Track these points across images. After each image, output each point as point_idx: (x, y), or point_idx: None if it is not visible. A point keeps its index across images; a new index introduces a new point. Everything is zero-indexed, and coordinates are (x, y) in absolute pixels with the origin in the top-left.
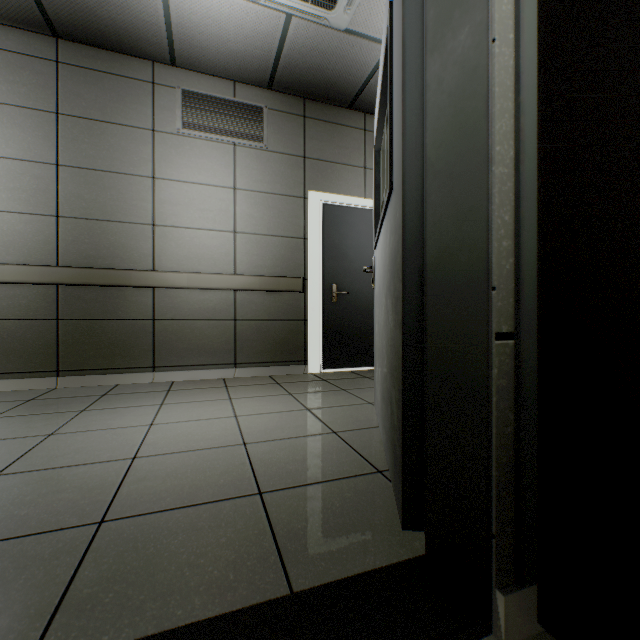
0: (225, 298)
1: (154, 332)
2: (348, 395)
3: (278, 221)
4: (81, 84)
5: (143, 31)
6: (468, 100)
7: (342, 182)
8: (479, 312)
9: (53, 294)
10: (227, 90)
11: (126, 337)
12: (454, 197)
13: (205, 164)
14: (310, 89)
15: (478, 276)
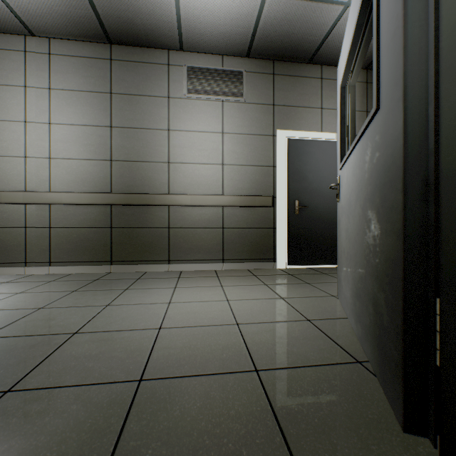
0: (216, 212)
1: (169, 236)
2: (312, 288)
3: (253, 154)
4: (124, 72)
5: (162, 29)
6: None
7: (303, 121)
8: None
9: (108, 211)
10: (217, 62)
11: (151, 239)
12: None
13: (202, 117)
14: (278, 52)
15: None
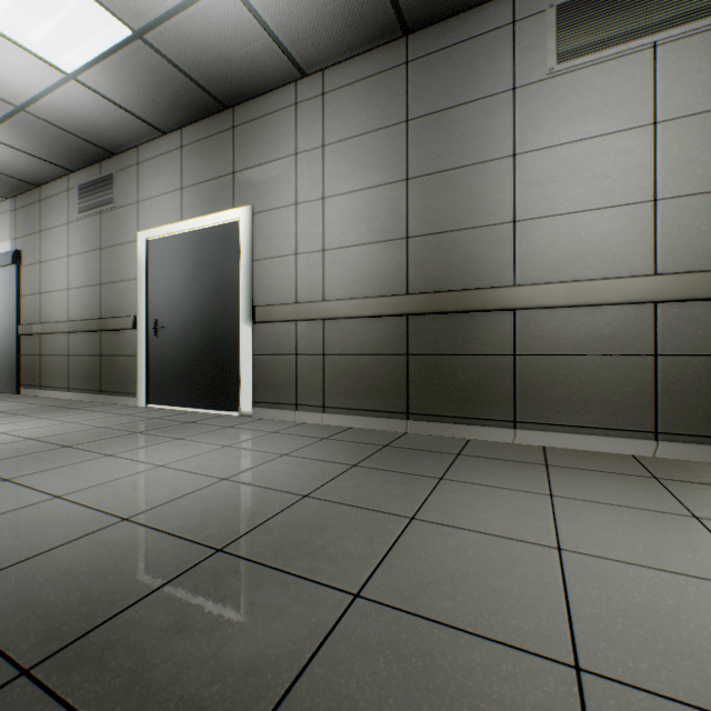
0: (633, 318)
1: (514, 372)
2: None
3: None
4: (429, 75)
5: None
6: None
7: None
8: None
9: (403, 326)
10: None
11: (478, 378)
12: None
13: (594, 104)
14: None
15: None
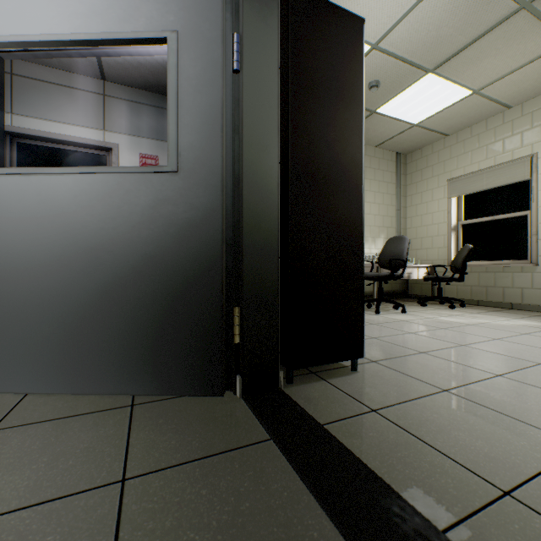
0: None
1: None
2: None
3: None
4: None
5: None
6: (269, 177)
7: None
8: (275, 267)
9: None
10: None
11: None
12: (262, 214)
13: None
14: None
15: (274, 252)
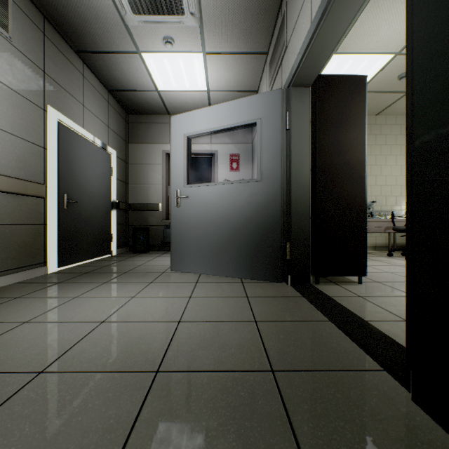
0: None
1: None
2: (140, 273)
3: (22, 123)
4: None
5: None
6: (305, 178)
7: (71, 109)
8: (308, 223)
9: None
10: None
11: None
12: (301, 197)
13: None
14: (60, 18)
15: (307, 215)
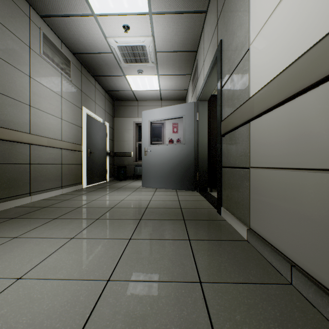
0: (58, 152)
1: (30, 171)
2: (127, 188)
3: (75, 117)
4: None
5: (50, 3)
6: (205, 143)
7: (90, 106)
8: (206, 163)
9: None
10: (59, 44)
11: (16, 175)
12: (203, 151)
13: (51, 79)
14: (89, 65)
15: (206, 160)
